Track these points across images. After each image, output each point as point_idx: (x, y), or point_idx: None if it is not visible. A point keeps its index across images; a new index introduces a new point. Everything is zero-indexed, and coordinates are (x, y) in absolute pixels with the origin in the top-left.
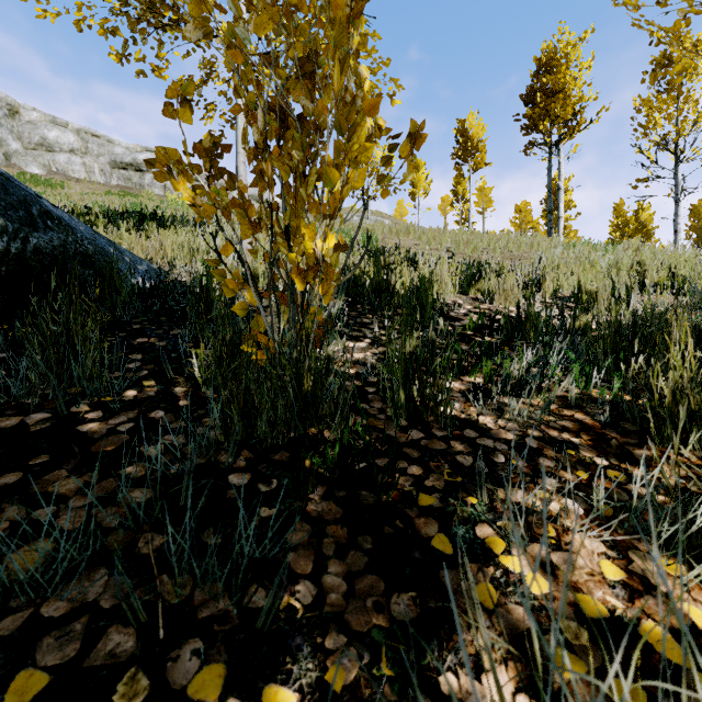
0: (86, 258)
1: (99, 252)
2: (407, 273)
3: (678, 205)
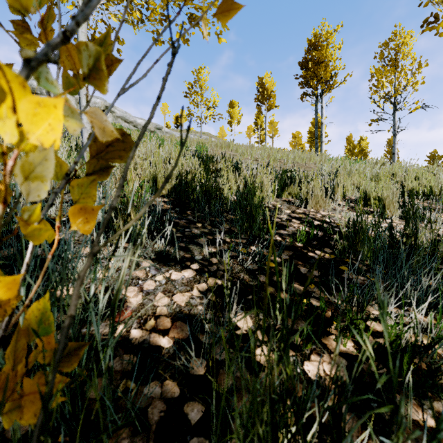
0: None
1: None
2: (232, 179)
3: (395, 137)
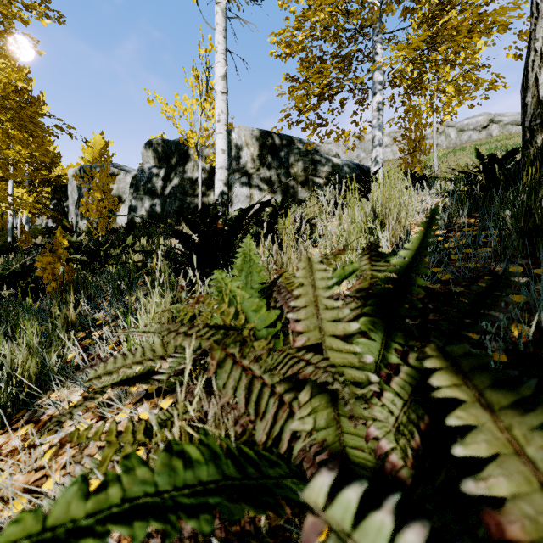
0: None
1: None
2: None
3: None
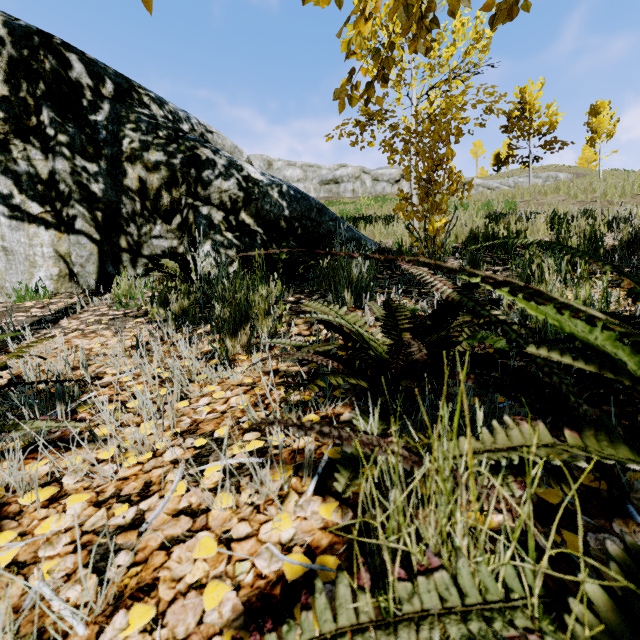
0: (357, 240)
1: (360, 238)
2: (513, 227)
3: None
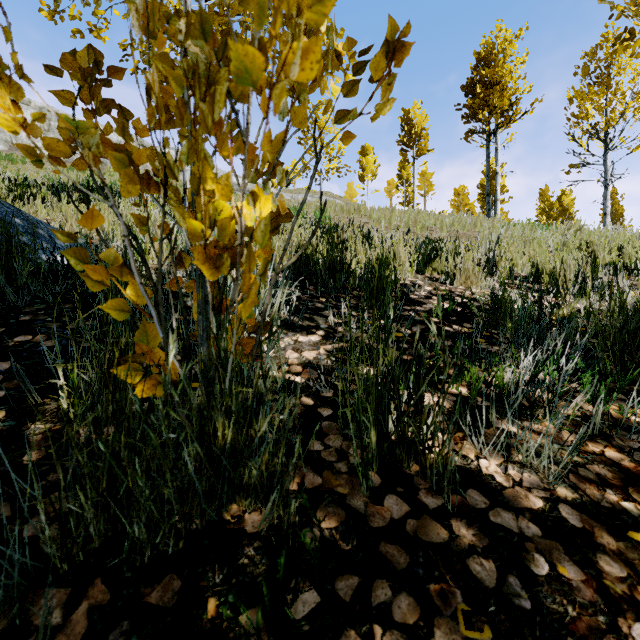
0: None
1: None
2: (362, 251)
3: (607, 190)
